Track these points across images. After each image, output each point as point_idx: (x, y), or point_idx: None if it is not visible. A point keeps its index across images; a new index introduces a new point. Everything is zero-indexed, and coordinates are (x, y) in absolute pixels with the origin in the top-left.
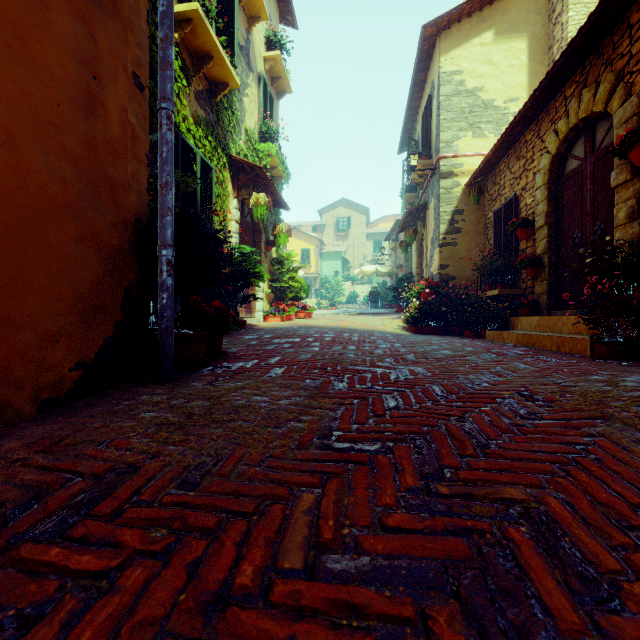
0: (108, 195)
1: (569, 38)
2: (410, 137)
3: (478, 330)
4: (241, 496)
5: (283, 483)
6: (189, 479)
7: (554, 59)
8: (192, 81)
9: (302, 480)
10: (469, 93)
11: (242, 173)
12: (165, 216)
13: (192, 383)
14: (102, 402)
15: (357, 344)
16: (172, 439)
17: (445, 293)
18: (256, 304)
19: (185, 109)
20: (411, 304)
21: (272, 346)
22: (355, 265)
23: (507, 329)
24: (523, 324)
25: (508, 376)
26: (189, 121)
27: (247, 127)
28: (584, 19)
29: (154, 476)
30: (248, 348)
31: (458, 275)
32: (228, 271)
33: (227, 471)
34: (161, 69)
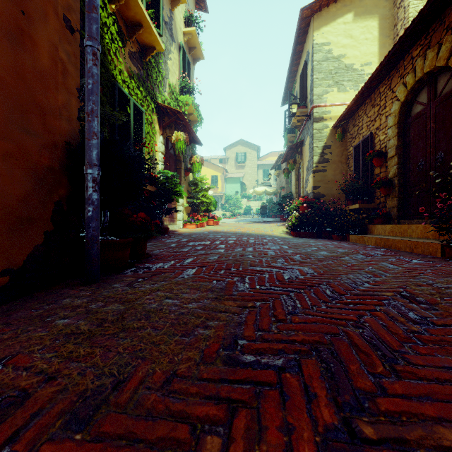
0: (37, 119)
1: (410, 17)
2: (290, 93)
3: (343, 234)
4: (134, 442)
5: (185, 417)
6: (81, 412)
7: (398, 33)
8: (126, 43)
9: (206, 412)
10: (335, 59)
11: (166, 116)
12: (91, 139)
13: (114, 284)
14: (25, 306)
15: (253, 246)
16: (77, 353)
17: (318, 207)
18: (177, 215)
19: (121, 64)
20: (292, 215)
21: (187, 248)
22: (250, 187)
23: (365, 234)
24: (379, 230)
25: (383, 276)
26: (124, 74)
27: (170, 83)
28: (421, 3)
29: (41, 409)
30: (168, 250)
31: (327, 193)
32: (155, 190)
33: (125, 398)
34: (87, 12)
